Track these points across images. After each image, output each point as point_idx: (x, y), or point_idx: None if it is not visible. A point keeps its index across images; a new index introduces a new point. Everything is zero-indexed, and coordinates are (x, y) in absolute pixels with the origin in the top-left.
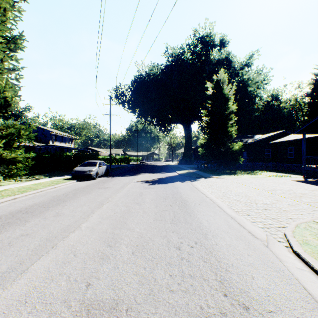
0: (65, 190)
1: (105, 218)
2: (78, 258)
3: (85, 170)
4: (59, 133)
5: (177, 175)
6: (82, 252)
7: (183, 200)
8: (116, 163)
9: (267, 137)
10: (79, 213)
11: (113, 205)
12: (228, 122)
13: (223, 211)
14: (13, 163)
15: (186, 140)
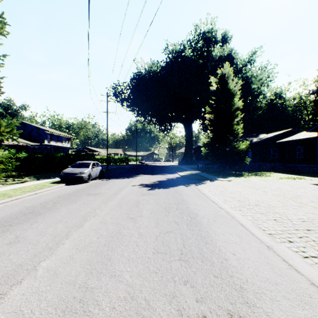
0: (47, 197)
1: (81, 248)
2: None
3: (76, 172)
4: (55, 132)
5: (179, 176)
6: None
7: (191, 213)
8: (114, 163)
9: (273, 136)
10: (48, 237)
11: (99, 223)
12: (234, 119)
13: (251, 234)
14: None
15: (186, 139)
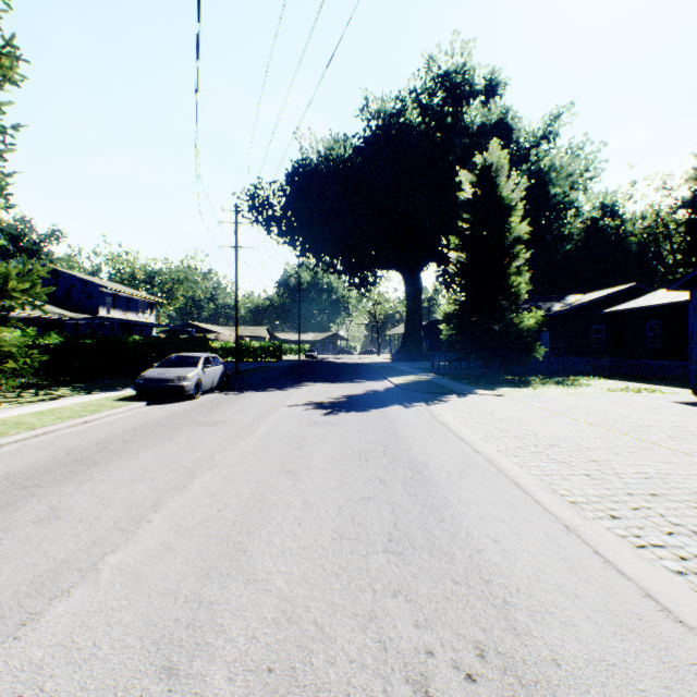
0: (110, 428)
1: (186, 530)
2: None
3: (169, 377)
4: (122, 291)
5: (391, 387)
6: None
7: (413, 462)
8: (251, 359)
9: (597, 299)
10: (117, 509)
11: (221, 481)
12: (511, 263)
13: (536, 502)
14: None
15: (408, 306)
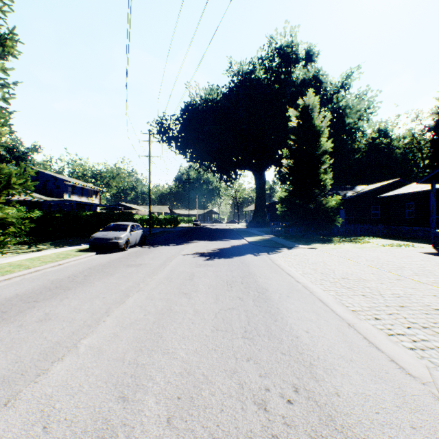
0: (75, 268)
1: (126, 326)
2: (49, 438)
3: (110, 237)
4: (78, 184)
5: (246, 243)
6: (62, 418)
7: (259, 288)
8: (158, 226)
9: (375, 188)
10: (84, 314)
11: (145, 299)
12: (320, 166)
13: (331, 310)
14: (1, 227)
15: (257, 193)
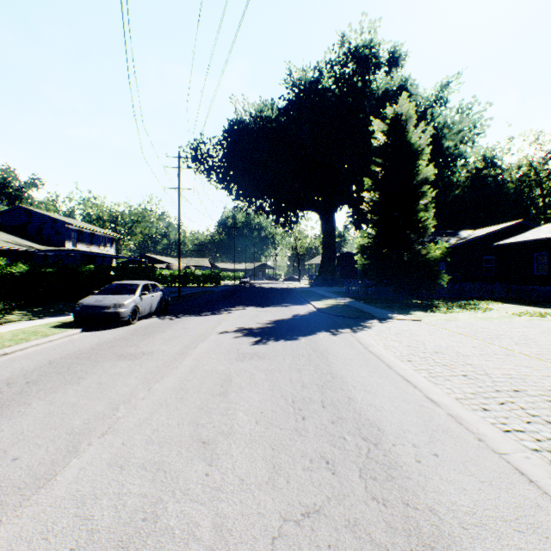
0: (24, 363)
1: None
2: None
3: (105, 304)
4: (86, 228)
5: (314, 311)
6: None
7: (363, 423)
8: (195, 284)
9: (488, 233)
10: None
11: (106, 465)
12: (419, 201)
13: None
14: None
15: (324, 241)
